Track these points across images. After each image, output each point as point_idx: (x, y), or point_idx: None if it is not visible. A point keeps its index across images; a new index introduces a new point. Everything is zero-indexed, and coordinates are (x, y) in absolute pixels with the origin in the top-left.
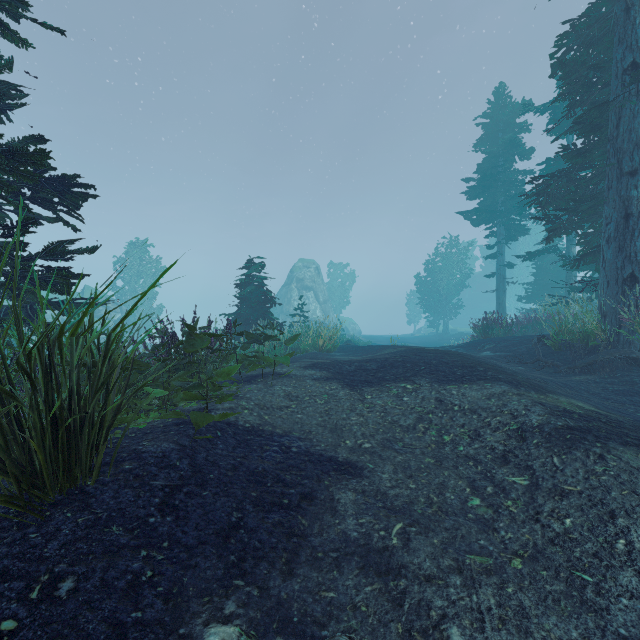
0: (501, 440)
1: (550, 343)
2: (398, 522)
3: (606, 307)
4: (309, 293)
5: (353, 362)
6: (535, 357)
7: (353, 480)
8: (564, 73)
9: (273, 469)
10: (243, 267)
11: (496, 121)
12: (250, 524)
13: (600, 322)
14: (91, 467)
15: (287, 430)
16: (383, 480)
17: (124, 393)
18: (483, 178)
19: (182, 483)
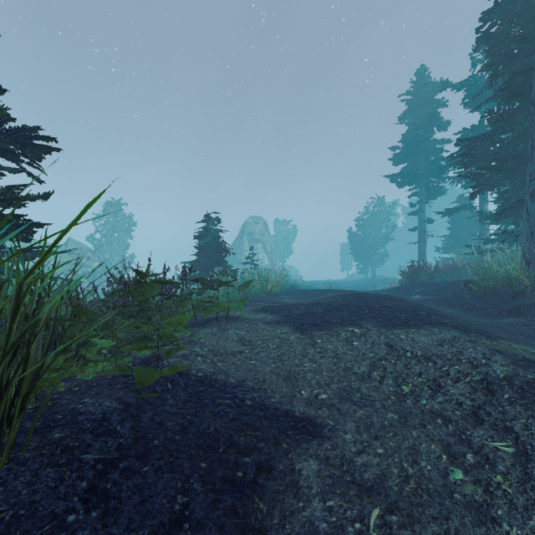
0: (466, 393)
1: (475, 288)
2: (373, 506)
3: (530, 255)
4: (258, 245)
5: (300, 306)
6: (462, 300)
7: (313, 442)
8: (489, 45)
9: (226, 429)
10: (201, 221)
11: (418, 98)
12: (197, 513)
13: (524, 269)
14: (1, 446)
15: (240, 379)
16: (347, 442)
17: (46, 354)
18: (407, 146)
19: (120, 455)
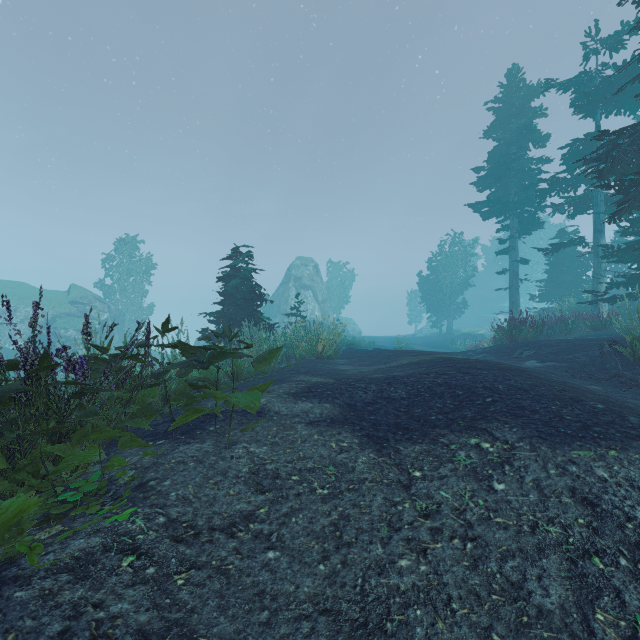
0: None
1: (625, 351)
2: None
3: None
4: (307, 292)
5: (368, 383)
6: (607, 370)
7: None
8: None
9: None
10: (227, 257)
11: (509, 105)
12: None
13: None
14: None
15: None
16: None
17: None
18: (495, 167)
19: None
